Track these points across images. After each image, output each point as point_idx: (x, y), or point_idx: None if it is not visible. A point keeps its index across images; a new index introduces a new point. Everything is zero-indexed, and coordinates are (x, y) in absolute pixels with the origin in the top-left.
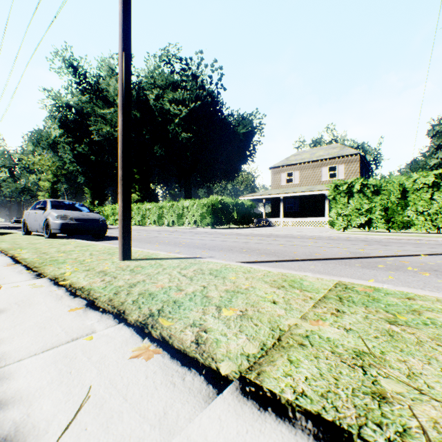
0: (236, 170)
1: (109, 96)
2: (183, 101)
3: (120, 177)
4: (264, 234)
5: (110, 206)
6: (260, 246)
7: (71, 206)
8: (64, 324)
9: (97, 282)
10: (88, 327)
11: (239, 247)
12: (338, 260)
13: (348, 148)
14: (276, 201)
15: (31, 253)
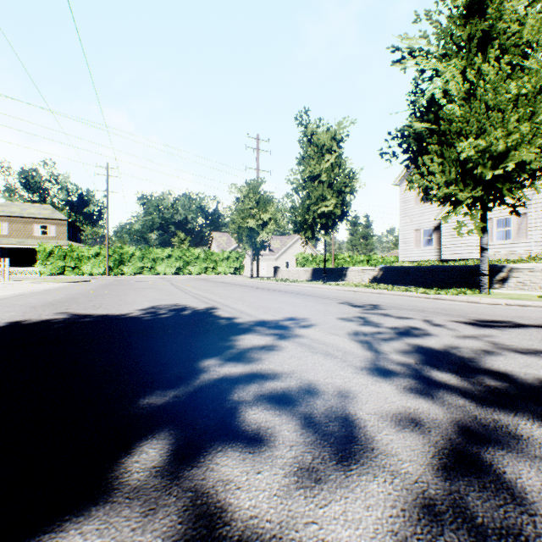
0: None
1: None
2: None
3: None
4: None
5: None
6: None
7: None
8: None
9: None
10: None
11: None
12: None
13: (60, 213)
14: None
15: None
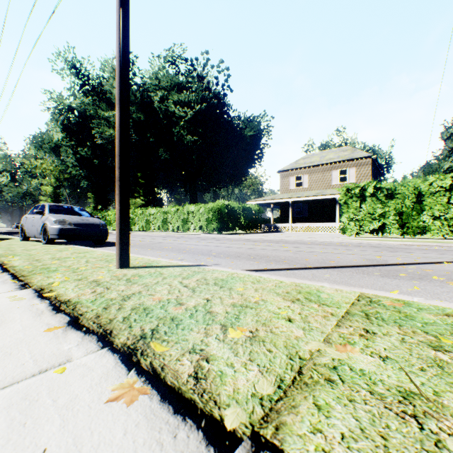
0: (243, 174)
1: (112, 98)
2: (188, 103)
3: (117, 177)
4: (272, 240)
5: (114, 211)
6: (269, 253)
7: (70, 210)
8: (35, 349)
9: (86, 294)
10: (64, 353)
11: (247, 254)
12: (355, 267)
13: (359, 151)
14: (284, 206)
15: (23, 260)
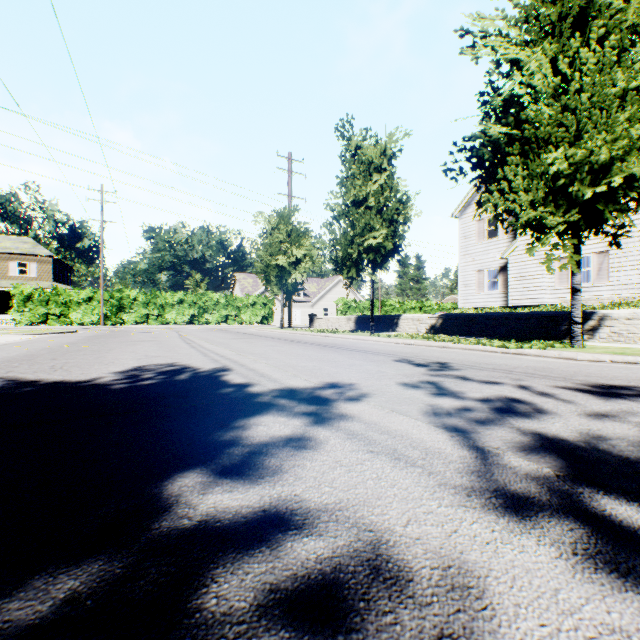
0: None
1: None
2: None
3: None
4: None
5: None
6: None
7: None
8: None
9: None
10: None
11: None
12: None
13: (43, 248)
14: None
15: None
